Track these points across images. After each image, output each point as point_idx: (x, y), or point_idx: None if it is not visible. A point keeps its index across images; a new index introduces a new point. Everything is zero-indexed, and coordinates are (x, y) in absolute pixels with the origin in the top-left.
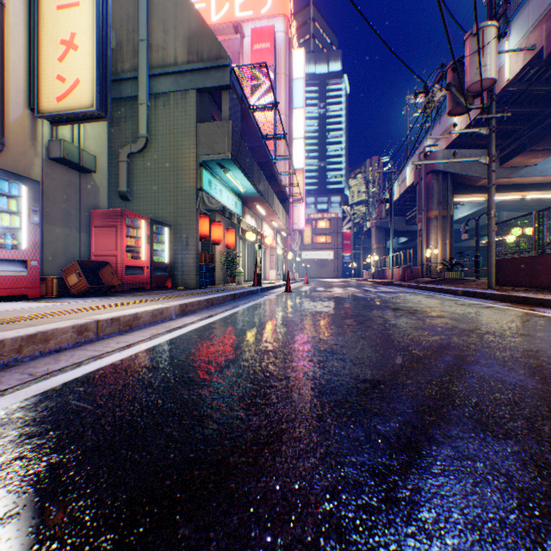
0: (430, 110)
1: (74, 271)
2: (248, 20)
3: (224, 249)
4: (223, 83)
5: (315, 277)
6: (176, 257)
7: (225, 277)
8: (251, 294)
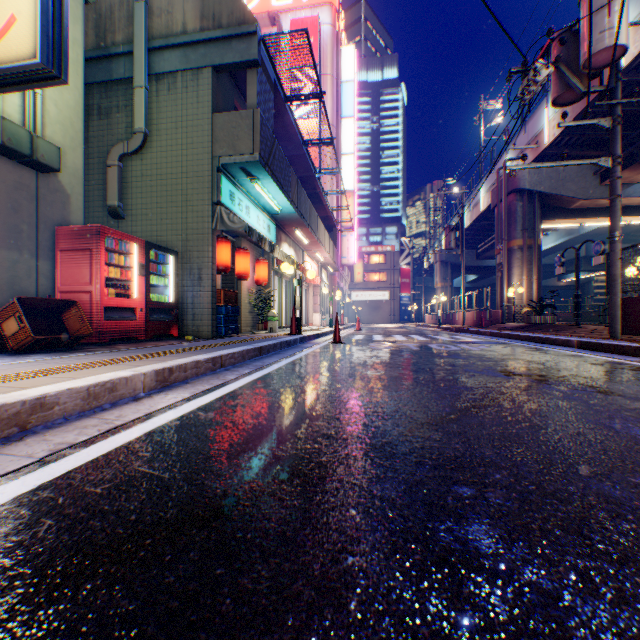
0: (530, 97)
1: (12, 314)
2: (287, 10)
3: (253, 286)
4: (248, 58)
5: (367, 322)
6: (184, 296)
7: (256, 322)
8: (287, 345)
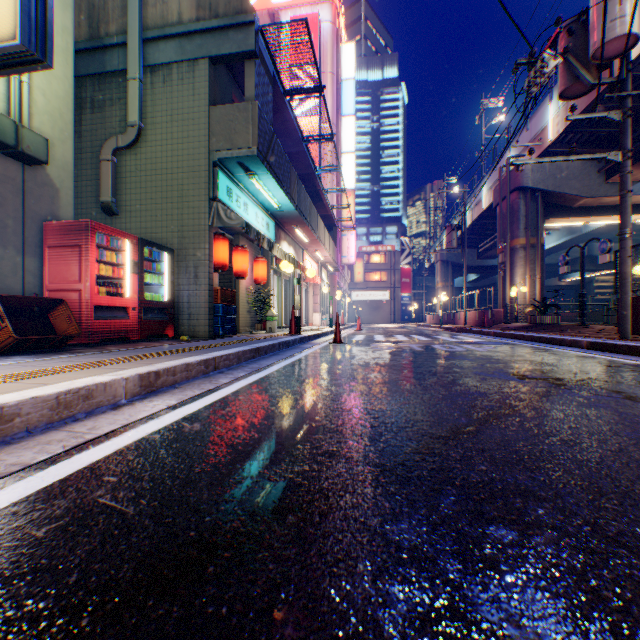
0: (537, 89)
1: None
2: (286, 7)
3: (252, 285)
4: (246, 48)
5: (368, 322)
6: (180, 295)
7: (254, 322)
8: (286, 346)
